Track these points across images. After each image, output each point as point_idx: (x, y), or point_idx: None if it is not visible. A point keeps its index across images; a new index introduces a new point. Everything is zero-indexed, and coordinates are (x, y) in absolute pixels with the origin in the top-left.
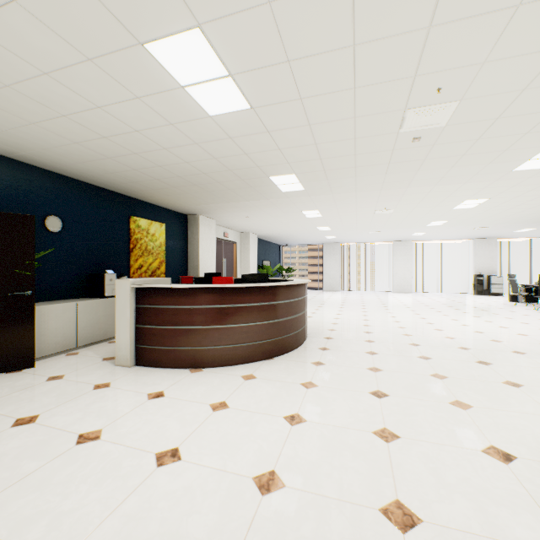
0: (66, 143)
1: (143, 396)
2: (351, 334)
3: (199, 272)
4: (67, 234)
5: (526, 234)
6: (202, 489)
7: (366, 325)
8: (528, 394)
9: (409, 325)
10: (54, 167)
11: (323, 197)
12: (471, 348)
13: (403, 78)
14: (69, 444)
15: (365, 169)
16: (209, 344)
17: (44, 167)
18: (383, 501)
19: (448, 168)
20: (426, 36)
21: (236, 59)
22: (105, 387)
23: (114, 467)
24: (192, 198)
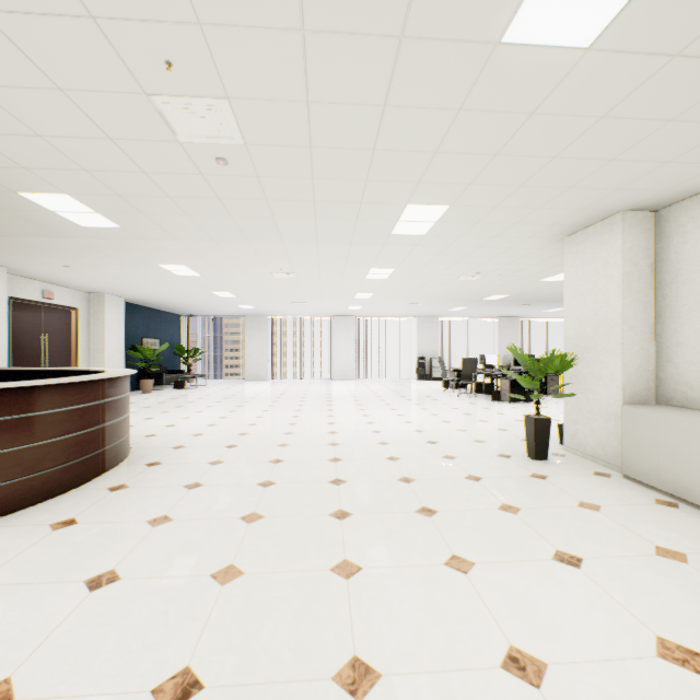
0: None
1: None
2: (201, 452)
3: None
4: None
5: (461, 313)
6: None
7: (244, 433)
8: (345, 530)
9: (303, 428)
10: None
11: (169, 243)
12: (344, 459)
13: (71, 13)
14: None
15: (190, 203)
16: None
17: None
18: None
19: (312, 219)
20: None
21: None
22: None
23: None
24: None
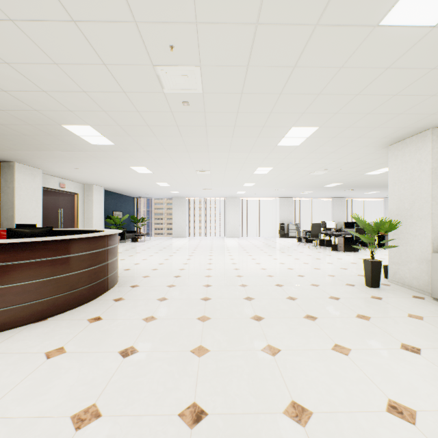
0: None
1: None
2: (160, 280)
3: (15, 223)
4: None
5: (308, 195)
6: None
7: (182, 269)
8: (263, 327)
9: (217, 266)
10: None
11: (140, 153)
12: (248, 285)
13: (124, 20)
14: None
15: (159, 129)
16: None
17: None
18: None
19: (230, 137)
20: None
21: None
22: None
23: None
24: None
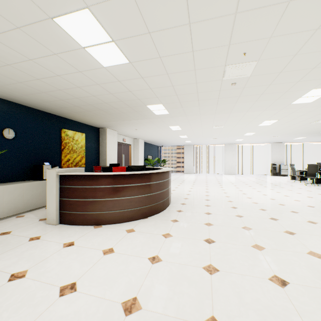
0: (13, 83)
1: (60, 245)
2: (197, 201)
3: (106, 163)
4: (18, 140)
5: (300, 140)
6: (86, 313)
7: (207, 195)
8: (298, 239)
9: (232, 195)
10: (8, 97)
11: (181, 118)
12: (267, 210)
13: (222, 45)
14: (3, 281)
15: (204, 101)
16: (106, 210)
17: (2, 97)
18: (204, 317)
19: (253, 101)
20: (234, 19)
21: (115, 30)
22: (36, 239)
23: (30, 297)
24: (101, 118)
